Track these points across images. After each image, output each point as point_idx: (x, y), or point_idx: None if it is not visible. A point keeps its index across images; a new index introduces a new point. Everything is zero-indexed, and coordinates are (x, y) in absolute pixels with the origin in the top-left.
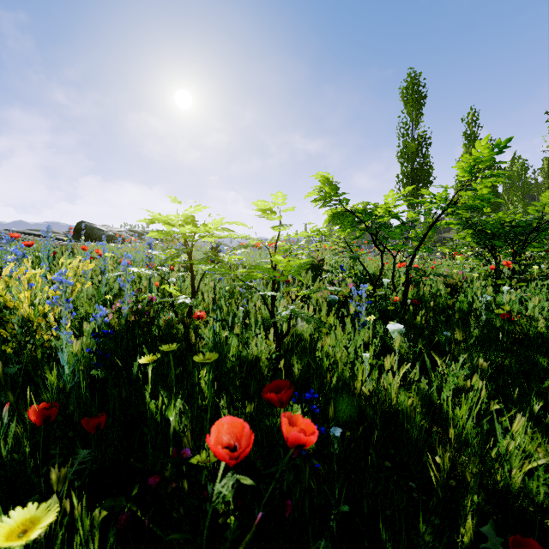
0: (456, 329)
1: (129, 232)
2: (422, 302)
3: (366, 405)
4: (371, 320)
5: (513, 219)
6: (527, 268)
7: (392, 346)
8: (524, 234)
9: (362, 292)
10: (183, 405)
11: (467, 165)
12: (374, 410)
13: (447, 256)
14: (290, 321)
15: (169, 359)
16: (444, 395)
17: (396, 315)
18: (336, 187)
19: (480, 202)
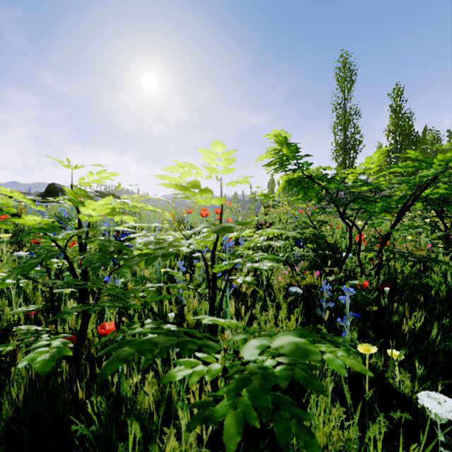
0: None
1: (94, 193)
2: (394, 284)
3: None
4: (368, 352)
5: None
6: None
7: (396, 387)
8: None
9: (345, 298)
10: None
11: None
12: None
13: None
14: None
15: None
16: None
17: None
18: (297, 148)
19: None
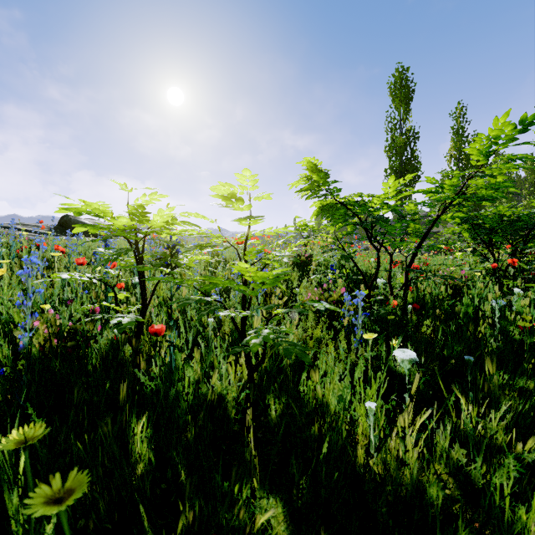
0: (487, 358)
1: None
2: (422, 306)
3: (371, 479)
4: (371, 338)
5: (513, 213)
6: (527, 266)
7: (396, 370)
8: (523, 229)
9: (358, 300)
10: (91, 495)
11: (482, 147)
12: (388, 511)
13: (442, 253)
14: (265, 346)
15: (100, 400)
16: (497, 482)
17: (395, 323)
18: (326, 174)
19: (494, 191)
